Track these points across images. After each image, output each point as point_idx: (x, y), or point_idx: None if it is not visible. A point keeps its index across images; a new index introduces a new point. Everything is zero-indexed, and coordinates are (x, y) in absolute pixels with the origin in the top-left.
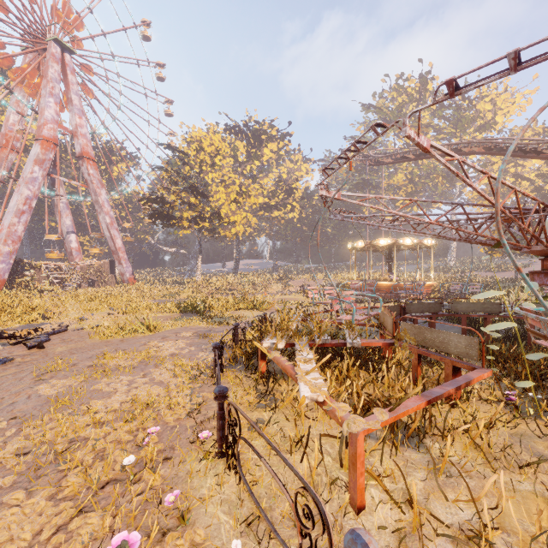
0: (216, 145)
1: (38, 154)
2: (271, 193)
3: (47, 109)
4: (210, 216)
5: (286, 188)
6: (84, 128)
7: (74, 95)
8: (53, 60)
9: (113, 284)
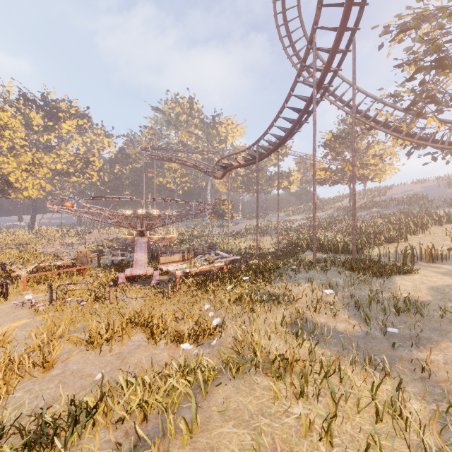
0: (5, 120)
1: None
2: (70, 162)
3: None
4: None
5: (85, 160)
6: None
7: None
8: None
9: None
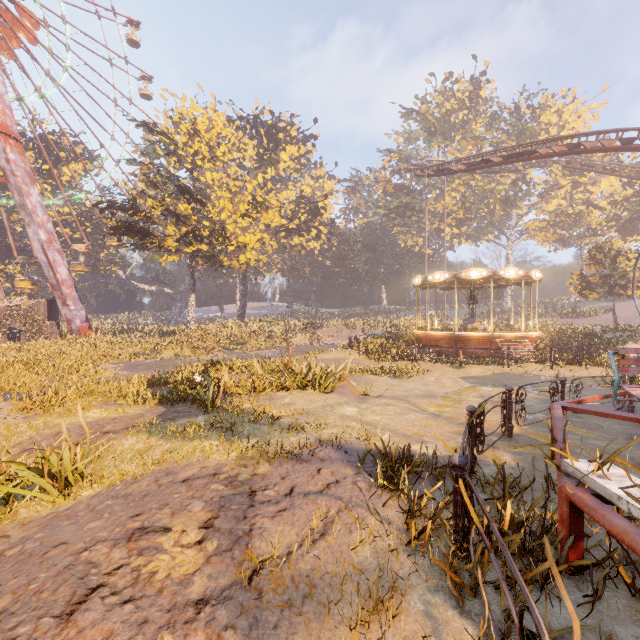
0: (218, 129)
1: None
2: (291, 213)
3: None
4: (209, 233)
5: (310, 207)
6: None
7: None
8: None
9: (54, 336)
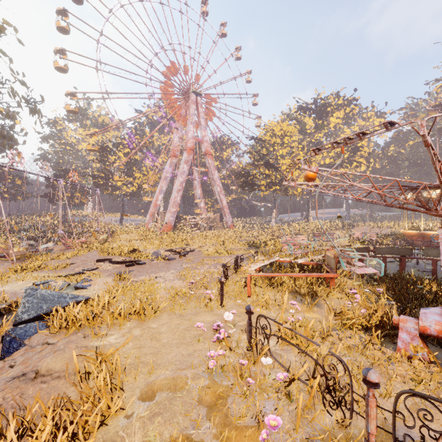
0: (284, 129)
1: (186, 158)
2: (336, 154)
3: (189, 132)
4: (279, 181)
5: (352, 147)
6: (206, 137)
7: (202, 119)
8: (192, 103)
9: (221, 229)
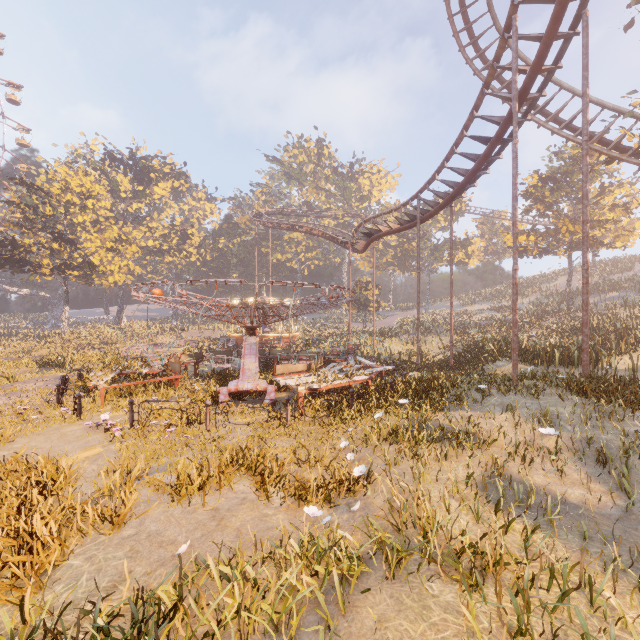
0: (87, 186)
1: None
2: (163, 237)
3: None
4: (79, 264)
5: (181, 233)
6: None
7: None
8: None
9: None
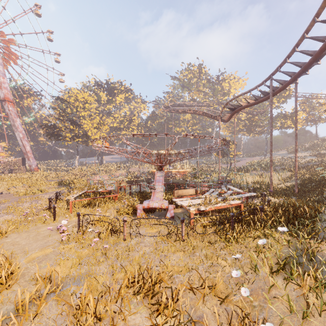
0: (85, 98)
1: None
2: (120, 121)
3: None
4: (82, 135)
5: (129, 119)
6: (6, 84)
7: None
8: None
9: (24, 171)
